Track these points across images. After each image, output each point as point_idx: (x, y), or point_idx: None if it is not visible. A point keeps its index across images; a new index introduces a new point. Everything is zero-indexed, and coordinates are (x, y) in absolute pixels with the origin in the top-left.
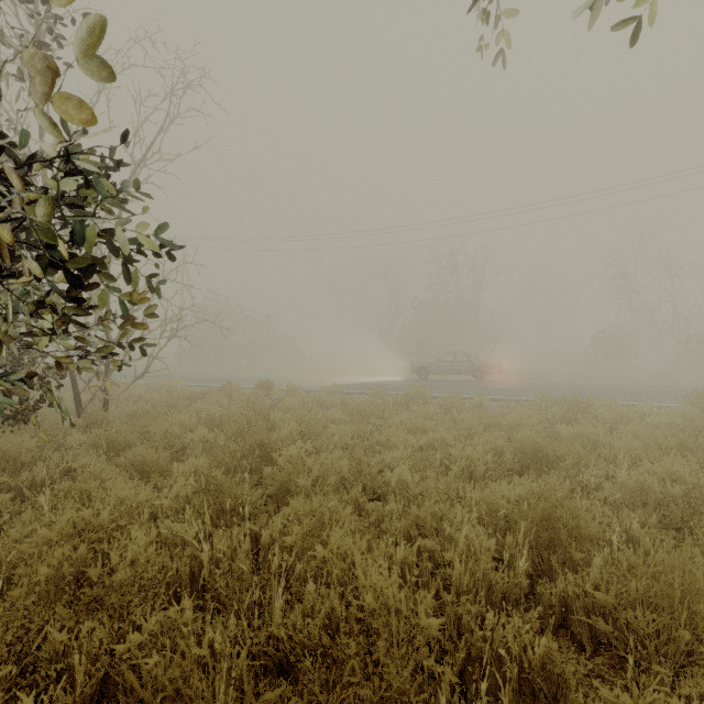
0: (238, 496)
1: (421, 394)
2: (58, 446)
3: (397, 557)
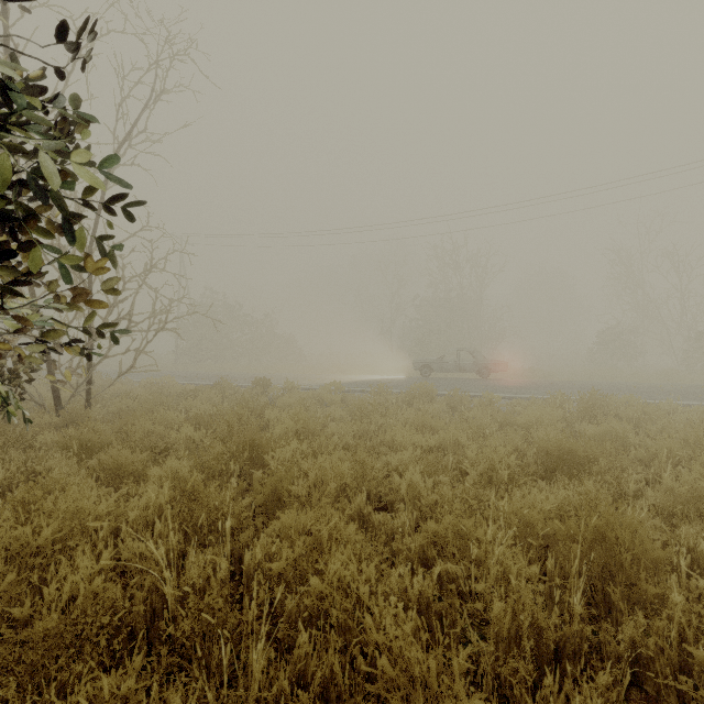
0: (219, 507)
1: (427, 391)
2: (28, 446)
3: (414, 589)
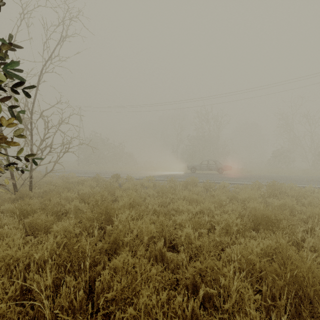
0: (85, 250)
1: (194, 181)
2: None
3: (189, 310)
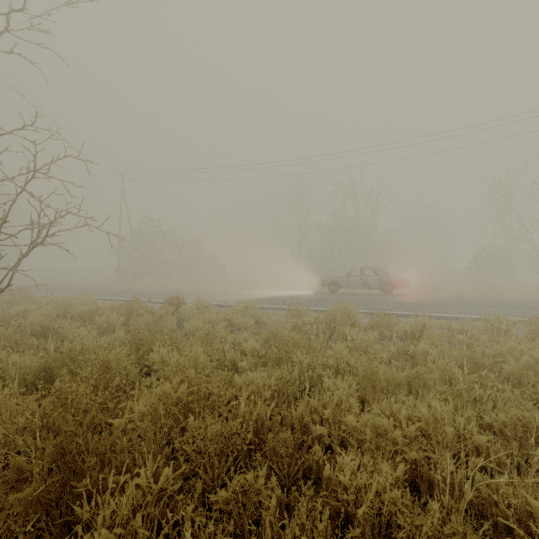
0: None
1: (349, 313)
2: None
3: None
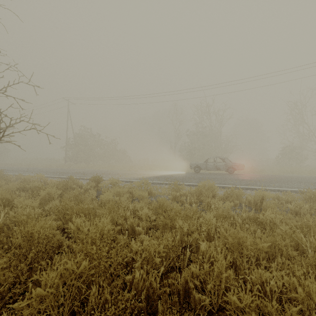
0: None
1: (211, 188)
2: None
3: None
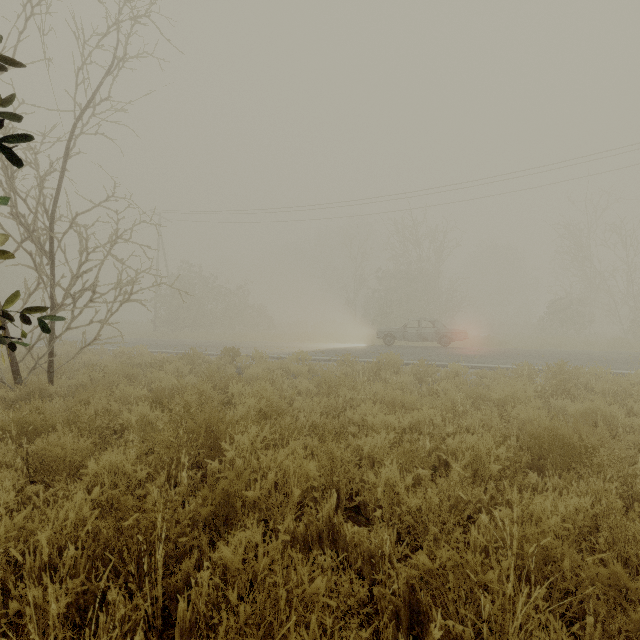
0: (155, 522)
1: (393, 362)
2: None
3: None
